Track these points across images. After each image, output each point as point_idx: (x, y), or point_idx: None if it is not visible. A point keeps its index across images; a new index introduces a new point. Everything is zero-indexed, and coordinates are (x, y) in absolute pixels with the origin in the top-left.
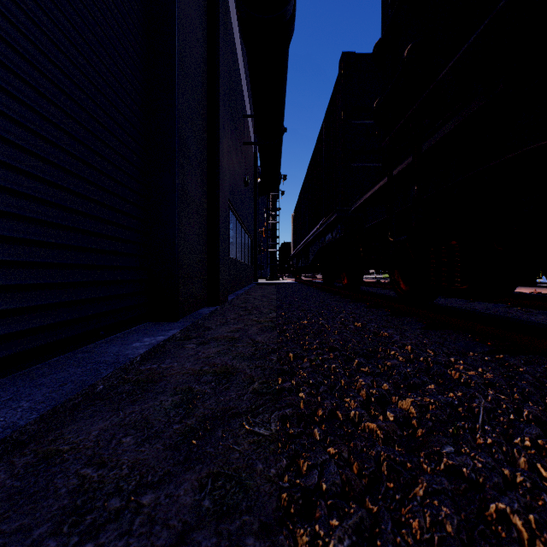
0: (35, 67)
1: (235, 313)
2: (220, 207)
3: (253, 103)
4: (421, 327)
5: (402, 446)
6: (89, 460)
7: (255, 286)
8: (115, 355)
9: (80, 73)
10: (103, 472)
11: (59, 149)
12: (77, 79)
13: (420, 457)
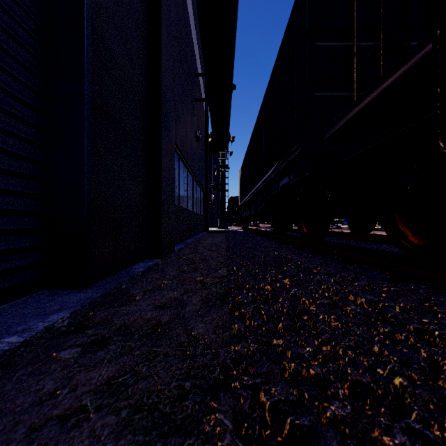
0: None
1: (178, 268)
2: (162, 145)
3: (203, 56)
4: None
5: None
6: None
7: (207, 234)
8: None
9: None
10: None
11: None
12: None
13: None
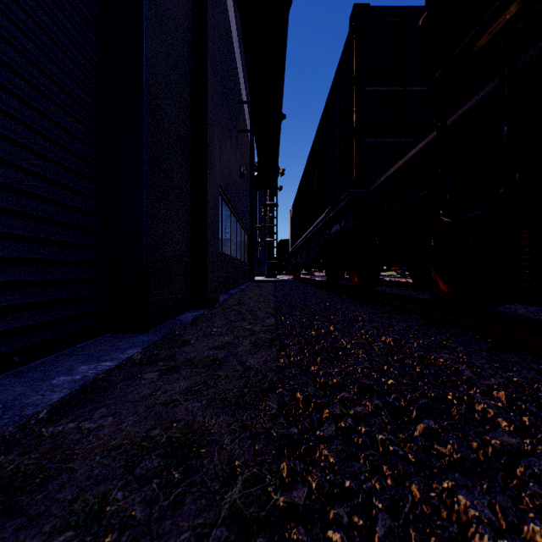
0: None
1: (225, 318)
2: (207, 191)
3: (249, 85)
4: (487, 348)
5: None
6: None
7: (252, 284)
8: (3, 409)
9: None
10: None
11: None
12: None
13: None
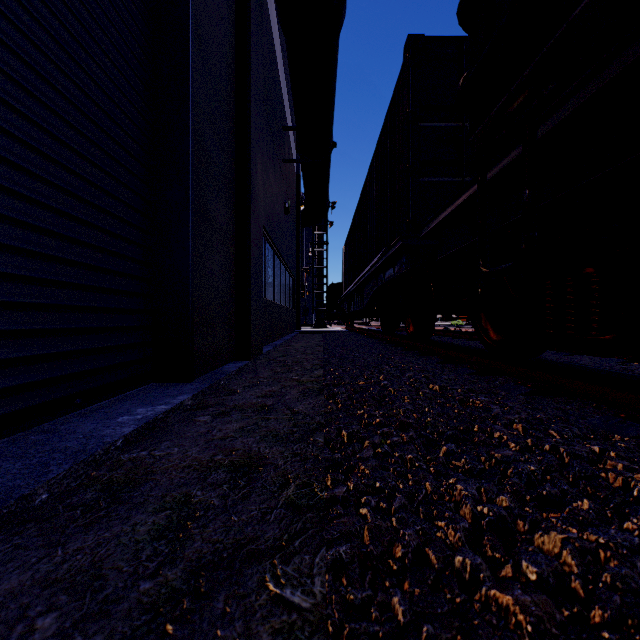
0: None
1: (270, 369)
2: (251, 234)
3: (295, 111)
4: (525, 393)
5: None
6: None
7: (298, 335)
8: (85, 438)
9: (41, 27)
10: None
11: (2, 132)
12: (35, 35)
13: None
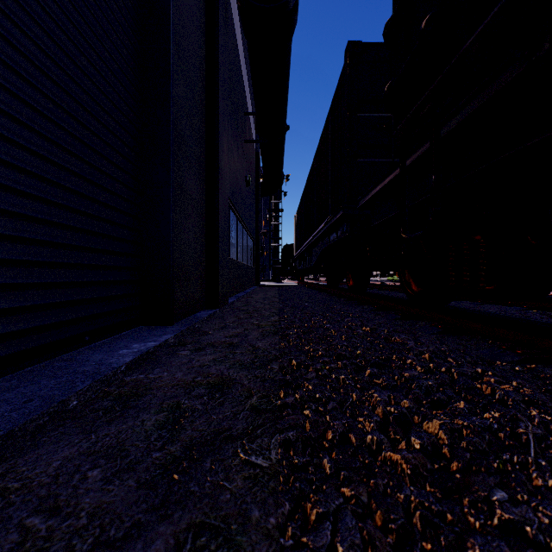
0: (3, 37)
1: (235, 316)
2: (219, 205)
3: (254, 100)
4: (437, 332)
5: (438, 489)
6: (40, 503)
7: (257, 289)
8: (97, 365)
9: (60, 50)
10: (55, 522)
11: (34, 132)
12: (56, 56)
13: (463, 507)
